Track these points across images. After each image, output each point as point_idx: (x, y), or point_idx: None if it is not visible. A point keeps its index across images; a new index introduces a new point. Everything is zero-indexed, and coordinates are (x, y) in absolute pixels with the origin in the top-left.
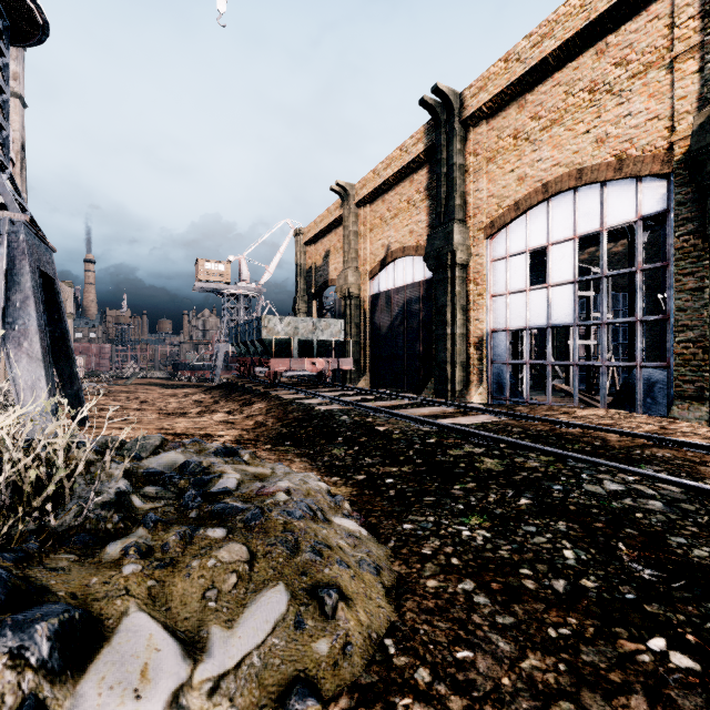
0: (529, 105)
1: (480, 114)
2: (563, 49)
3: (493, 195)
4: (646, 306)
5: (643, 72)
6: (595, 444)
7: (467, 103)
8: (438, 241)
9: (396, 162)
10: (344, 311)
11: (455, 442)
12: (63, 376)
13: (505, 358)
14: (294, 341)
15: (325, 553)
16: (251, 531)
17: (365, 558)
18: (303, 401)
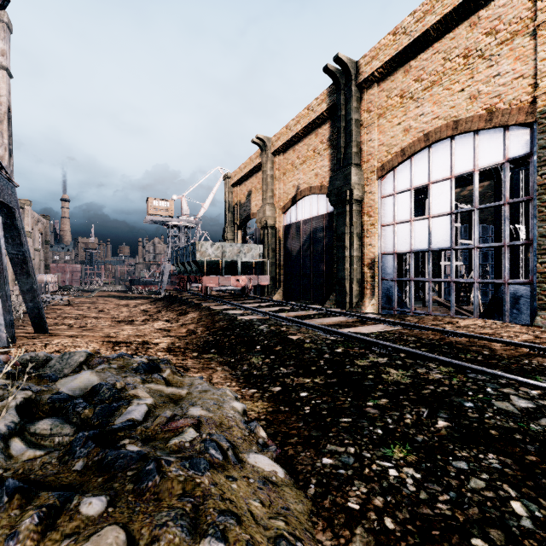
0: (413, 70)
1: (373, 78)
2: (442, 22)
3: (383, 144)
4: None
5: (510, 39)
6: (484, 353)
7: (362, 70)
8: (339, 181)
9: (304, 119)
10: (263, 238)
11: (360, 351)
12: (25, 291)
13: (393, 276)
14: (222, 262)
15: (231, 534)
16: (139, 499)
17: (282, 532)
18: (228, 311)
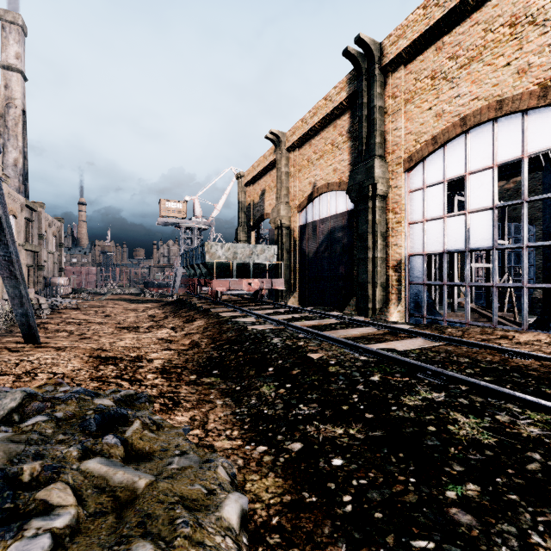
0: (447, 47)
1: (399, 60)
2: None
3: (410, 132)
4: (535, 234)
5: None
6: None
7: (387, 51)
8: (360, 175)
9: (321, 110)
10: (277, 239)
11: (403, 380)
12: (14, 297)
13: (422, 280)
14: (233, 264)
15: None
16: None
17: None
18: (238, 319)
